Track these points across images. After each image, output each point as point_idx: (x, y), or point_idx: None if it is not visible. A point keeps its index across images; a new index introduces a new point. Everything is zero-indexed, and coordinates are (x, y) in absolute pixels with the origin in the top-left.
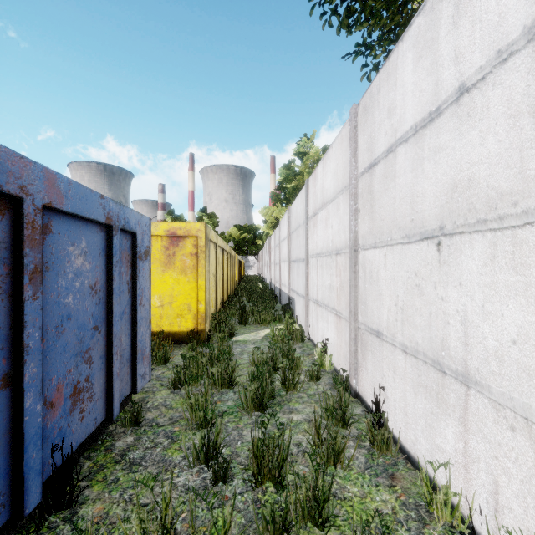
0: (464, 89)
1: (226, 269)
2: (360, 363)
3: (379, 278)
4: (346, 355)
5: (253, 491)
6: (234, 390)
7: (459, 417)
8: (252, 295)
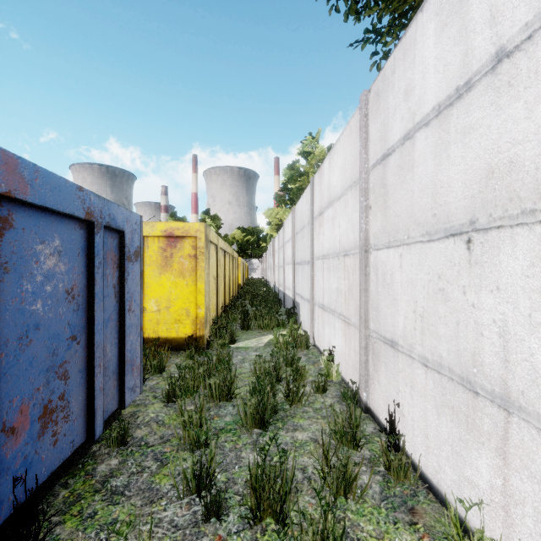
0: (503, 53)
1: (228, 272)
2: (372, 374)
3: (394, 281)
4: (355, 365)
5: (251, 529)
6: (233, 404)
7: (496, 448)
8: (255, 299)
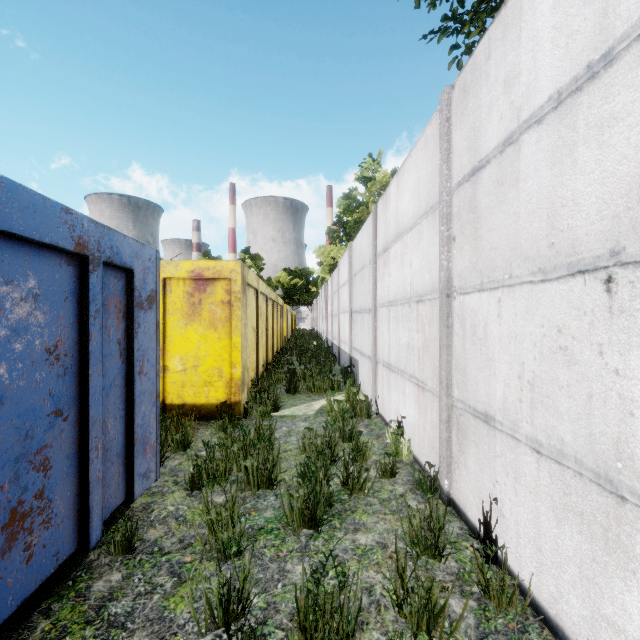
0: None
1: (271, 322)
2: (456, 457)
3: (489, 336)
4: (433, 443)
5: None
6: (276, 492)
7: None
8: (303, 354)
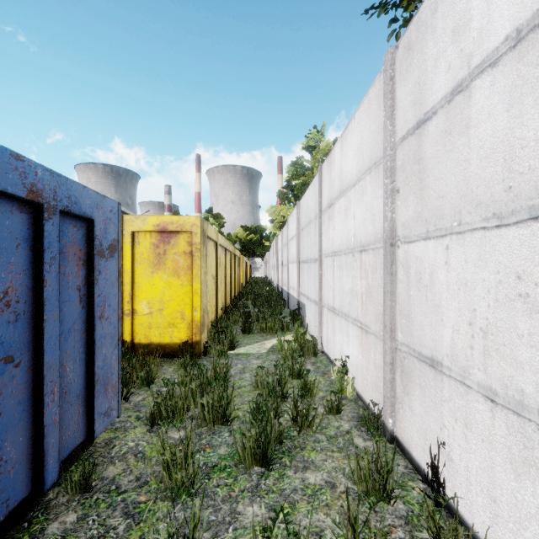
0: None
1: (229, 271)
2: (400, 397)
3: (436, 283)
4: (376, 382)
5: None
6: (230, 428)
7: None
8: (257, 299)
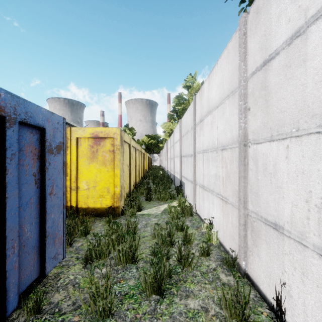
0: None
1: (138, 162)
2: (250, 247)
3: (278, 171)
4: (233, 236)
5: None
6: (137, 266)
7: None
8: (155, 179)
